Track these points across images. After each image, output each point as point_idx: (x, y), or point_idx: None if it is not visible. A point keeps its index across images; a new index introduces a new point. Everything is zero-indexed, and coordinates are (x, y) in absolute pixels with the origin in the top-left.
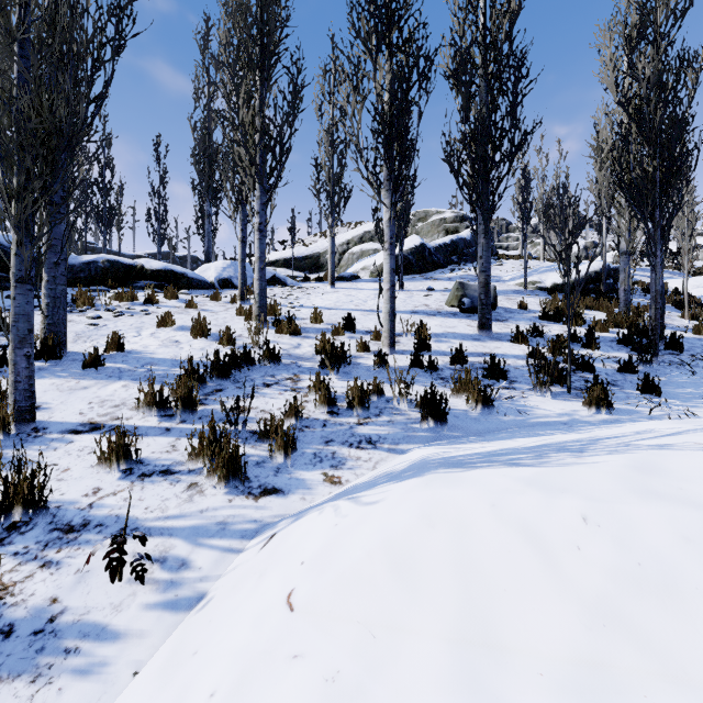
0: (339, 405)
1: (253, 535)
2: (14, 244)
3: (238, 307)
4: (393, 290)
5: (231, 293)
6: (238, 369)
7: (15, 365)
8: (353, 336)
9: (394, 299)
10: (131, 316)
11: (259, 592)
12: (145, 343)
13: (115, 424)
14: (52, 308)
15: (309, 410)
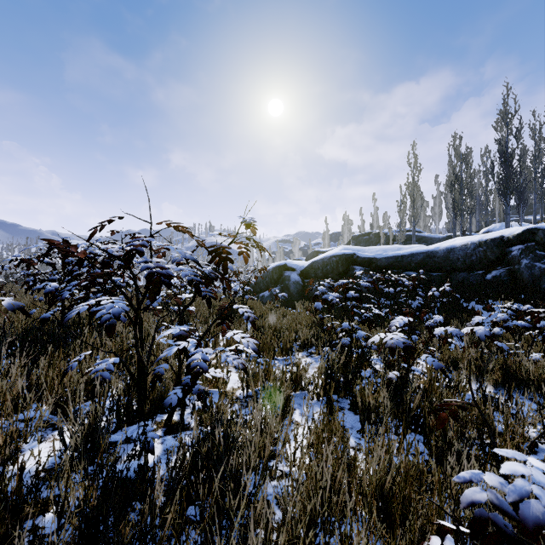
0: None
1: None
2: None
3: None
4: None
5: None
6: None
7: None
8: None
9: None
10: None
11: None
12: None
13: None
14: None
15: None
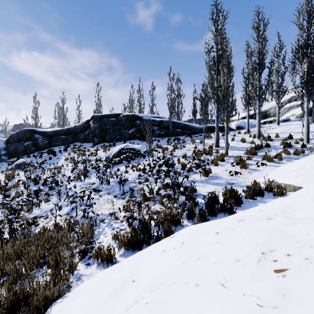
0: (291, 154)
1: (279, 166)
2: (226, 127)
3: (249, 135)
4: (308, 126)
5: (241, 131)
6: (260, 148)
7: (226, 146)
8: (291, 140)
9: (308, 128)
10: (222, 139)
11: (285, 166)
12: (231, 144)
13: (241, 156)
14: (217, 137)
15: (283, 155)
